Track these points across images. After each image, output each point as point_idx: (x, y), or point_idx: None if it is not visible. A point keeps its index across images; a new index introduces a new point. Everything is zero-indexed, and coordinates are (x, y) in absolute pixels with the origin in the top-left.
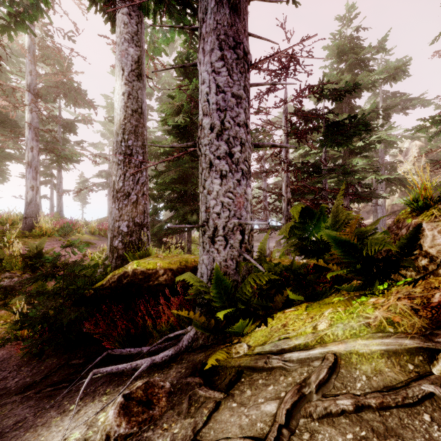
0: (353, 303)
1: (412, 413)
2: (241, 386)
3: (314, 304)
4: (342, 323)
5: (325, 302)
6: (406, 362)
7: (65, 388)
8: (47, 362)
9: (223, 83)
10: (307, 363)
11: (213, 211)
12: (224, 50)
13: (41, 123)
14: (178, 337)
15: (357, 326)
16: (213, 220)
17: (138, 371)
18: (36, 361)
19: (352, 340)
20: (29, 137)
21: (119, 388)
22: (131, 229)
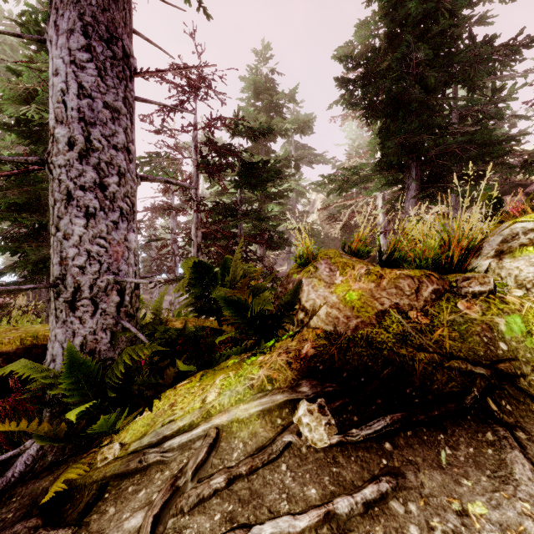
0: (245, 364)
1: (274, 468)
2: (103, 506)
3: (210, 372)
4: (230, 390)
5: (220, 367)
6: (276, 418)
7: None
8: None
9: (90, 84)
10: (189, 447)
11: (73, 264)
12: (91, 39)
13: None
14: (8, 463)
15: (242, 390)
16: (74, 276)
17: None
18: None
19: (235, 407)
20: None
21: None
22: None
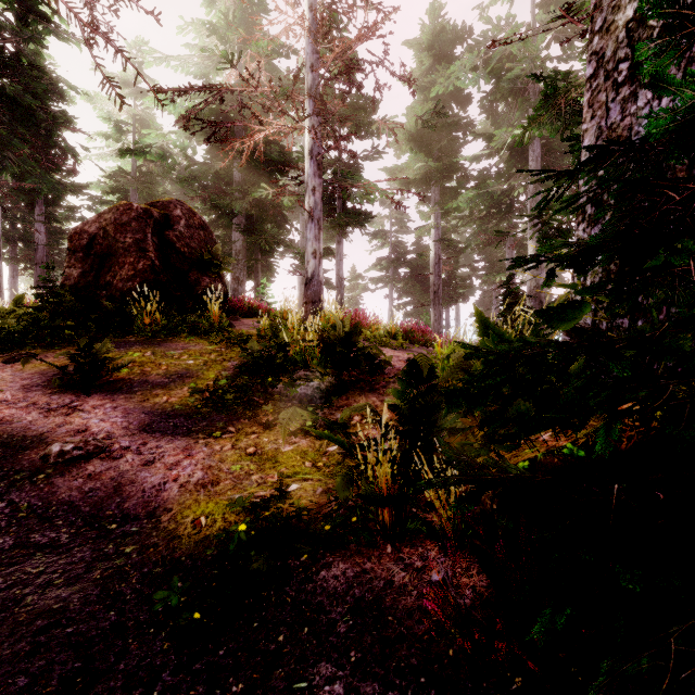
0: None
1: None
2: None
3: None
4: None
5: None
6: None
7: None
8: None
9: None
10: None
11: None
12: None
13: None
14: None
15: None
16: None
17: None
18: None
19: None
20: (310, 172)
21: None
22: None
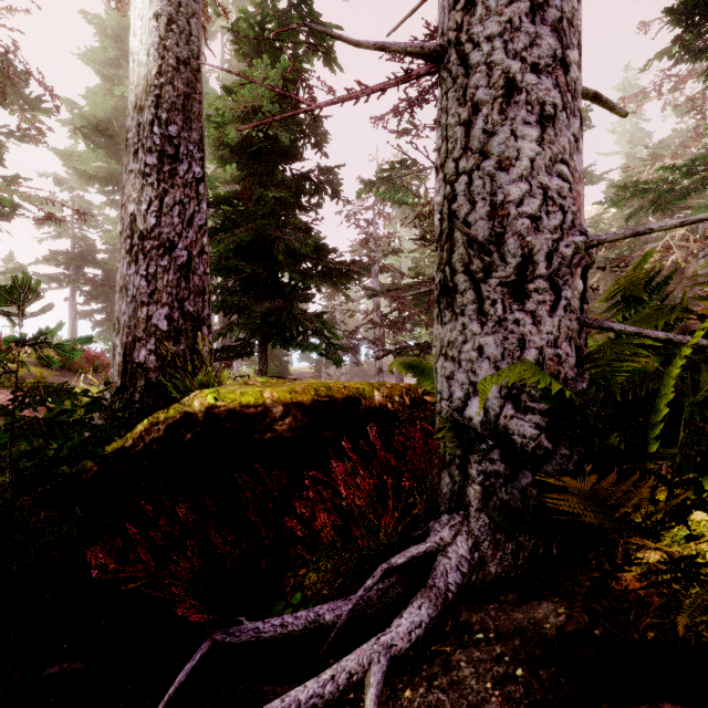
0: None
1: None
2: None
3: None
4: None
5: None
6: None
7: None
8: None
9: None
10: None
11: (519, 213)
12: None
13: None
14: (407, 564)
15: None
16: (521, 235)
17: (370, 702)
18: None
19: None
20: None
21: None
22: (177, 325)
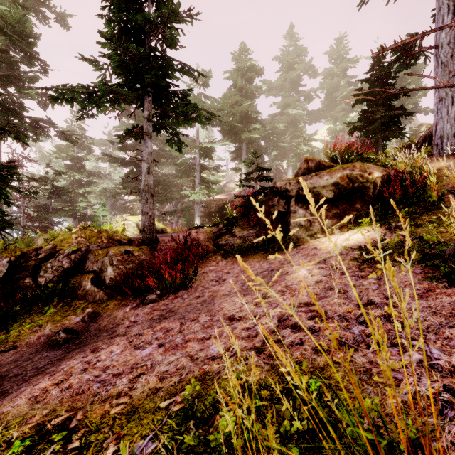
0: None
1: None
2: None
3: None
4: None
5: None
6: None
7: None
8: None
9: None
10: None
11: None
12: None
13: None
14: None
15: None
16: None
17: None
18: None
19: None
20: None
21: None
22: None
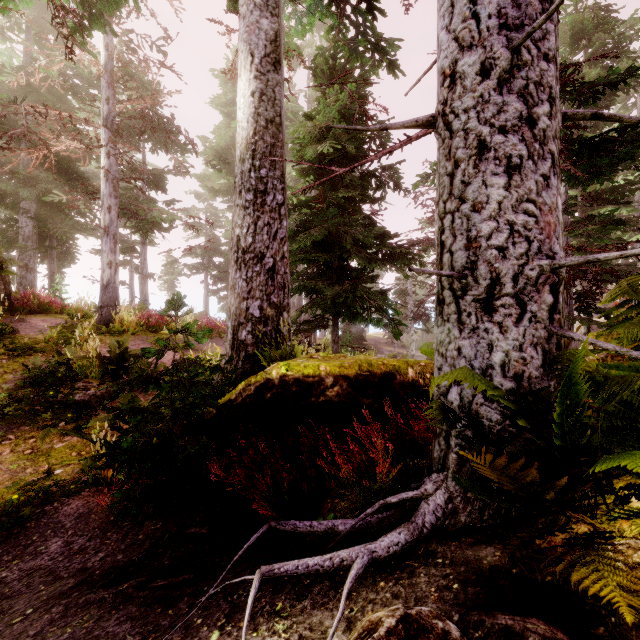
0: None
1: None
2: None
3: None
4: None
5: None
6: None
7: (188, 586)
8: (146, 526)
9: None
10: None
11: (488, 245)
12: None
13: (120, 177)
14: (402, 505)
15: None
16: (490, 262)
17: (350, 577)
18: (130, 523)
19: None
20: (105, 192)
21: (303, 604)
22: (266, 313)
